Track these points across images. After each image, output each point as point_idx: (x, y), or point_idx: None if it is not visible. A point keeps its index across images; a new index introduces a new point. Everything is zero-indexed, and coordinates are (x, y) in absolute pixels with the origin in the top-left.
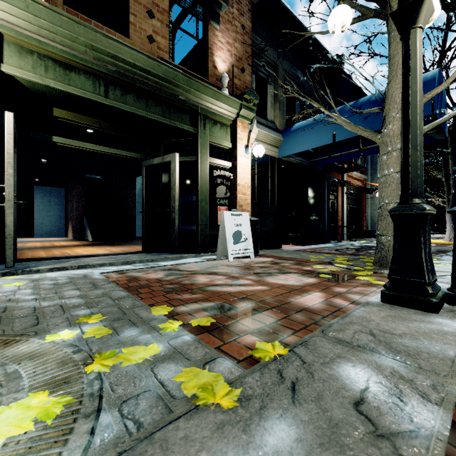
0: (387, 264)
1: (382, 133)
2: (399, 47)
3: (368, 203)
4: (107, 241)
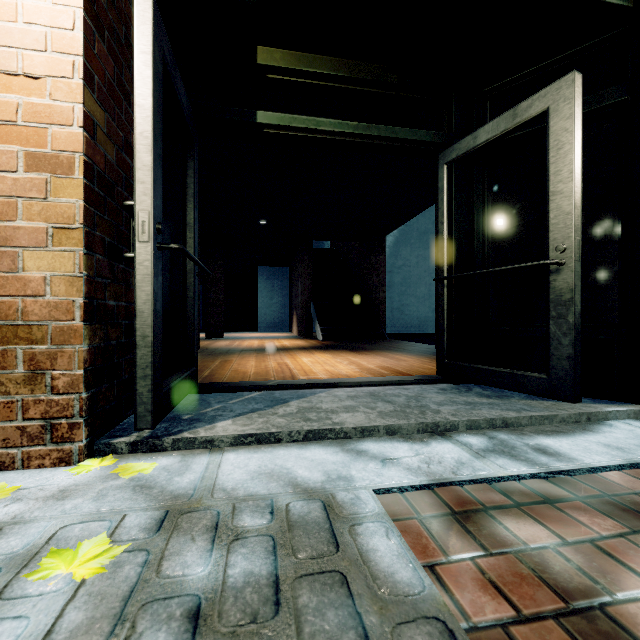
0: None
1: None
2: None
3: None
4: (342, 341)
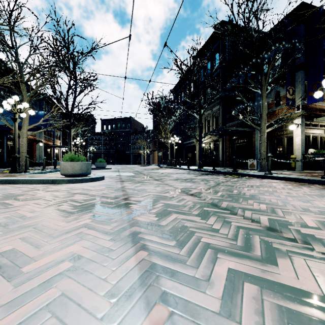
0: (22, 170)
1: (21, 131)
2: (27, 107)
3: (38, 148)
4: None
